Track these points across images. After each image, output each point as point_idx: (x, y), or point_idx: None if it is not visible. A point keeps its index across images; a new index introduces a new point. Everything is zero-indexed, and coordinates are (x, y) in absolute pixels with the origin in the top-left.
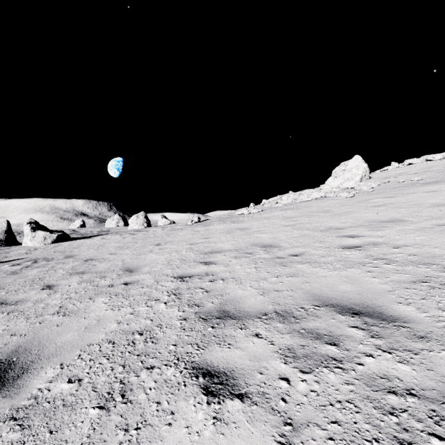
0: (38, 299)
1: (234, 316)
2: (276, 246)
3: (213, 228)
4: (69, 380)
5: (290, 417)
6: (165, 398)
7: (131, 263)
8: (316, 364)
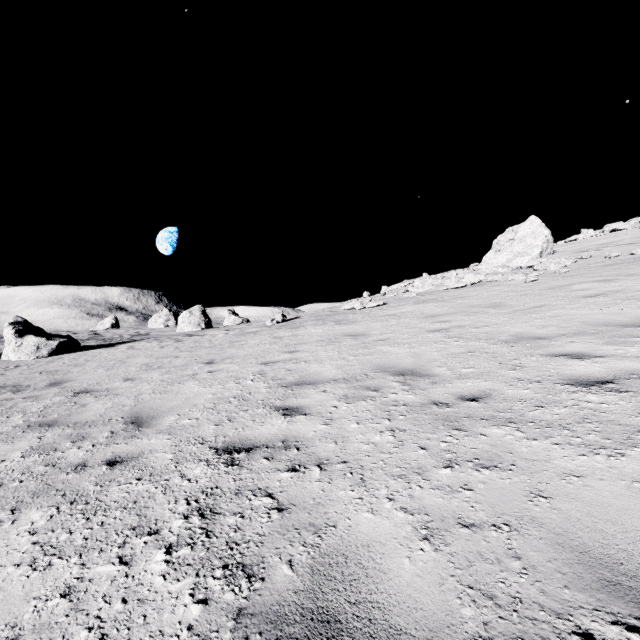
0: None
1: None
2: (424, 374)
3: (304, 333)
4: None
5: None
6: None
7: (148, 402)
8: None
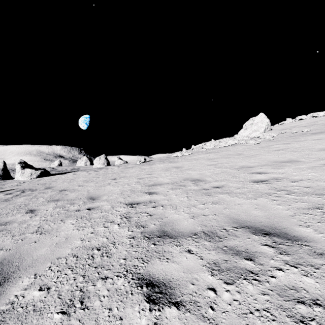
0: (22, 220)
1: (171, 235)
2: (202, 180)
3: (155, 166)
4: (40, 288)
5: (217, 324)
6: (115, 304)
7: (93, 193)
8: (236, 276)
